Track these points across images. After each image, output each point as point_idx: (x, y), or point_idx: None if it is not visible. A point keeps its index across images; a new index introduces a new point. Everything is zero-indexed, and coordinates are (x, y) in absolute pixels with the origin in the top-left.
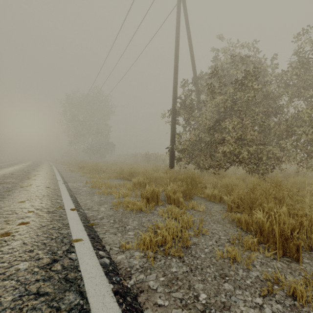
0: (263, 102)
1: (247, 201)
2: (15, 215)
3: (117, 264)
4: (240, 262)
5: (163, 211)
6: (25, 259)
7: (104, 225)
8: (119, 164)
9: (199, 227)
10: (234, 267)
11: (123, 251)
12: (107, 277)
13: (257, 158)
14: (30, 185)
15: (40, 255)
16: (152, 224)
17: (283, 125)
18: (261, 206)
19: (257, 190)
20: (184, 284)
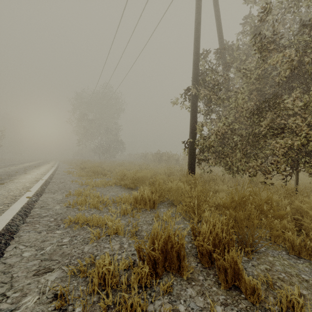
0: None
1: None
2: None
3: None
4: None
5: None
6: None
7: None
8: (126, 164)
9: None
10: None
11: None
12: None
13: None
14: None
15: None
16: None
17: None
18: None
19: None
20: None
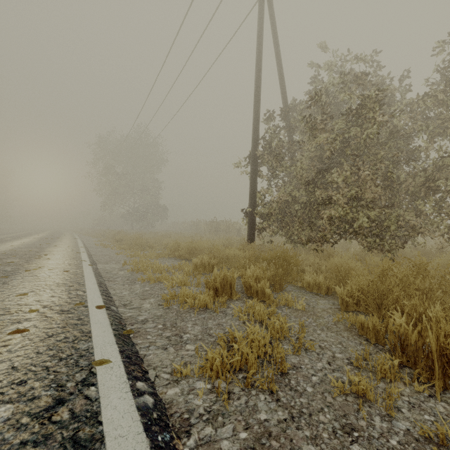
0: (390, 143)
1: (373, 294)
2: (9, 316)
3: (166, 405)
4: (374, 403)
5: (240, 309)
6: (10, 399)
7: (148, 333)
8: (174, 235)
9: (300, 337)
10: (366, 411)
11: (178, 380)
12: (148, 435)
13: (382, 227)
14: (39, 267)
15: (36, 390)
16: (224, 332)
17: (419, 177)
18: (398, 303)
19: (390, 277)
20: (282, 447)
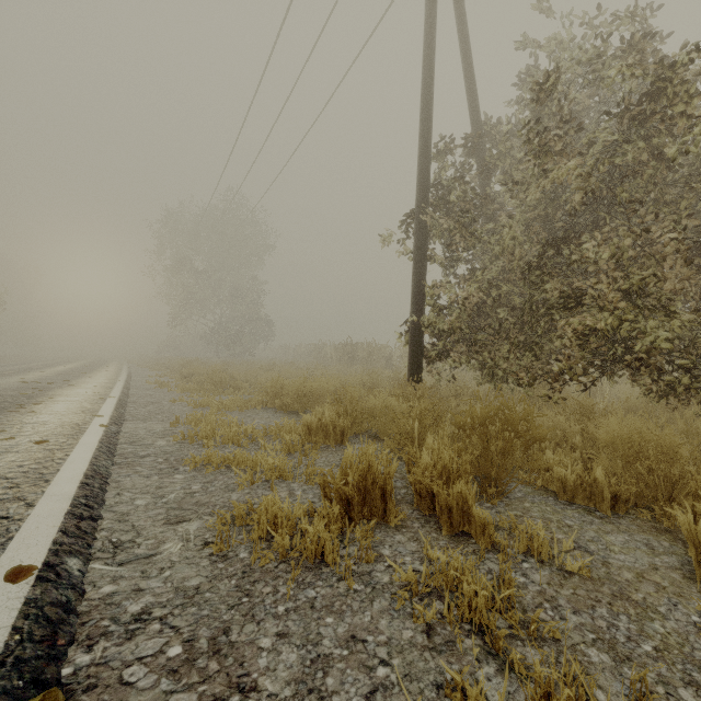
0: None
1: None
2: None
3: None
4: None
5: (413, 580)
6: None
7: (120, 699)
8: (280, 367)
9: None
10: None
11: None
12: None
13: (694, 353)
14: None
15: None
16: (371, 685)
17: None
18: None
19: None
20: None
